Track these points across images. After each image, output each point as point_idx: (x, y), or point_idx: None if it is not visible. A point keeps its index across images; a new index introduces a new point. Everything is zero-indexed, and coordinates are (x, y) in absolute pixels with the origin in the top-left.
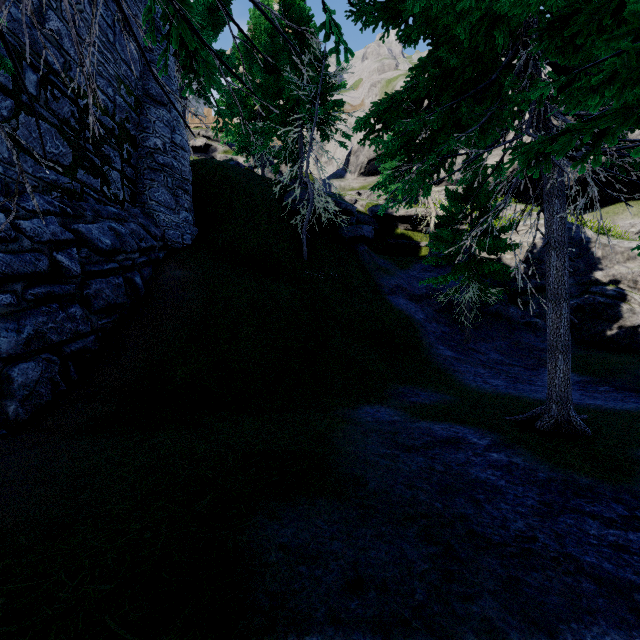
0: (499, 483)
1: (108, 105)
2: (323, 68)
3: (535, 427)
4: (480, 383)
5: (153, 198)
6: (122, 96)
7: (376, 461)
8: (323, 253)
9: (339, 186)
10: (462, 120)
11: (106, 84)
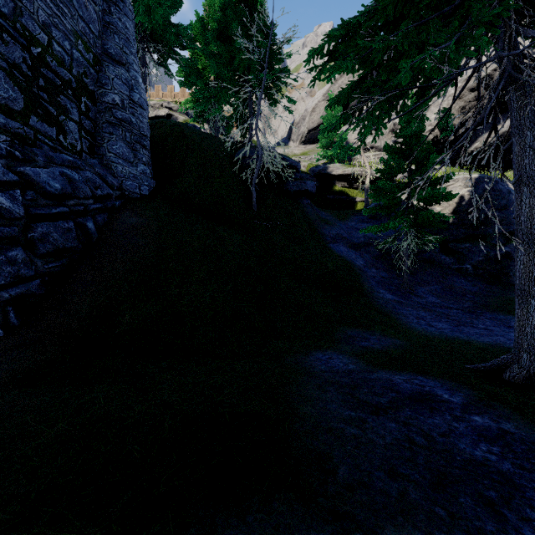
0: (504, 467)
1: (64, 57)
2: (271, 33)
3: (503, 378)
4: (425, 326)
5: (111, 150)
6: (80, 51)
7: (341, 429)
8: (271, 204)
9: (283, 152)
10: (430, 40)
11: (62, 37)
